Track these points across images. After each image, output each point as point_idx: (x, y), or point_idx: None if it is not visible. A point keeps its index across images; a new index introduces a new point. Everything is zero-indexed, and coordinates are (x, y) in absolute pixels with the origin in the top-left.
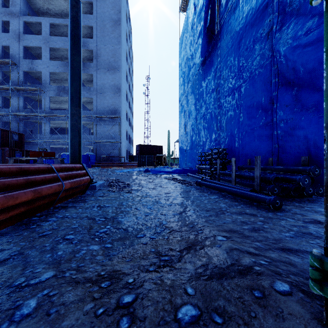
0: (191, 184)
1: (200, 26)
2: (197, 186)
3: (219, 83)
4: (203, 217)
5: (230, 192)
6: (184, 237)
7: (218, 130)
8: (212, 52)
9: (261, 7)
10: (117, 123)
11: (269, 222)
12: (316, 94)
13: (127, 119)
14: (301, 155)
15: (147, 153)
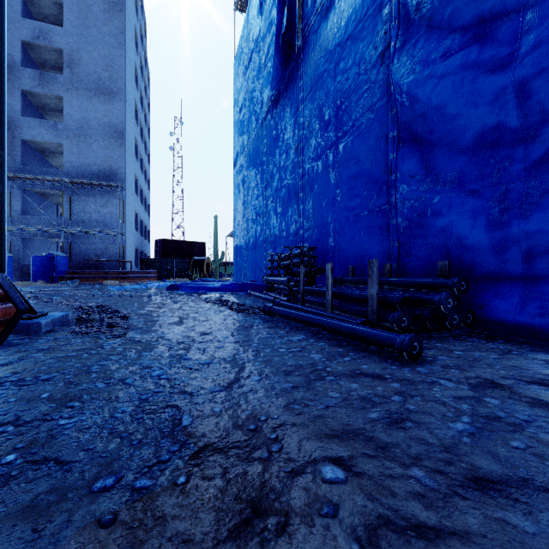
0: (254, 311)
1: (270, 35)
2: (264, 315)
3: (302, 135)
4: (280, 392)
5: (326, 327)
6: (232, 473)
7: (300, 216)
8: (291, 82)
9: (371, 10)
10: (115, 197)
11: (413, 394)
12: (459, 158)
13: (137, 191)
14: (434, 258)
15: (176, 255)
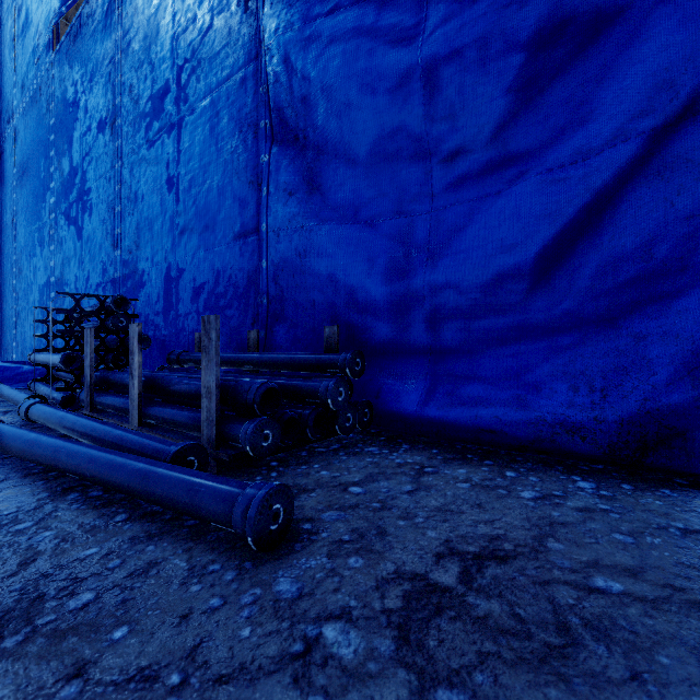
0: None
1: None
2: None
3: (120, 105)
4: None
5: (88, 473)
6: None
7: (117, 246)
8: (101, 8)
9: None
10: None
11: None
12: (352, 173)
13: None
14: (320, 323)
15: None
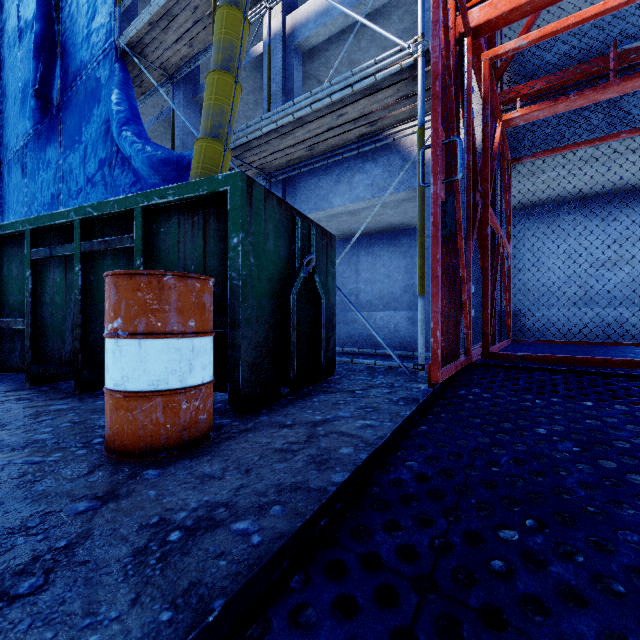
0: None
1: (30, 65)
2: None
3: (62, 188)
4: None
5: None
6: None
7: None
8: (52, 130)
9: (105, 127)
10: None
11: None
12: None
13: None
14: None
15: None
